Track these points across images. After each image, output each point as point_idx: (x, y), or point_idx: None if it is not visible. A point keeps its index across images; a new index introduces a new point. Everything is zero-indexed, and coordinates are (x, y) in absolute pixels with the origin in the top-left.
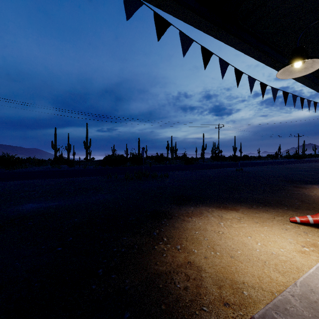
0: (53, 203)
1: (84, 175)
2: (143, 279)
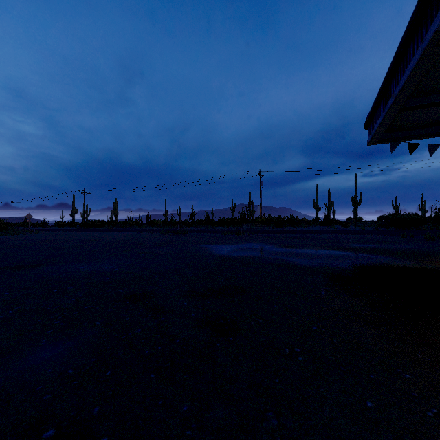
0: (368, 245)
1: (372, 234)
2: (438, 265)
